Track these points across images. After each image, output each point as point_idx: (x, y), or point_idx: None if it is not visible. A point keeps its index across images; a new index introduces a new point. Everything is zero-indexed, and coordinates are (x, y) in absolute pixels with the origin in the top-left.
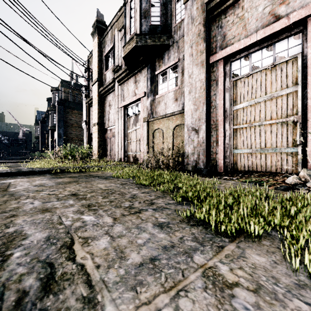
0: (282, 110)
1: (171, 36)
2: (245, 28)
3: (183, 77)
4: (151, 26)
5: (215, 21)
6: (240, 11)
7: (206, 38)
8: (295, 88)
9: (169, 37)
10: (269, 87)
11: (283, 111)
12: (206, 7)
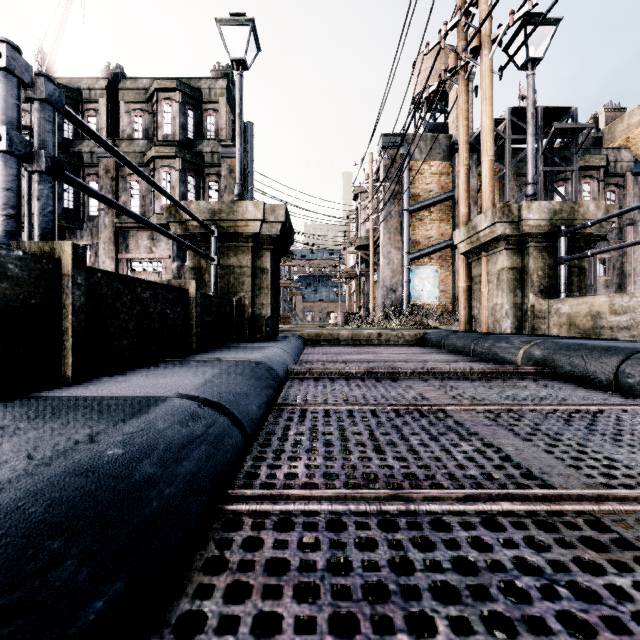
0: None
1: (85, 222)
2: (139, 248)
3: (97, 258)
4: (64, 208)
5: (122, 234)
6: (137, 237)
7: (115, 244)
8: None
9: (83, 223)
10: None
11: None
12: (115, 224)
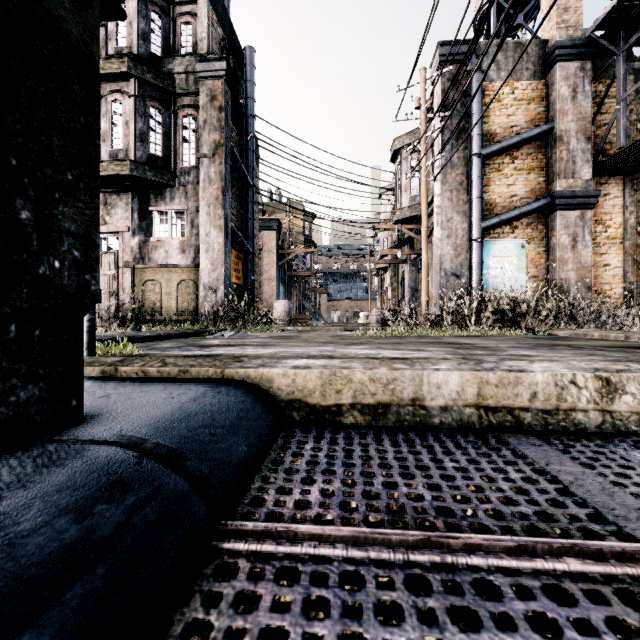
0: (110, 284)
1: None
2: None
3: None
4: None
5: None
6: None
7: None
8: (115, 272)
9: None
10: (104, 266)
11: (111, 285)
12: None
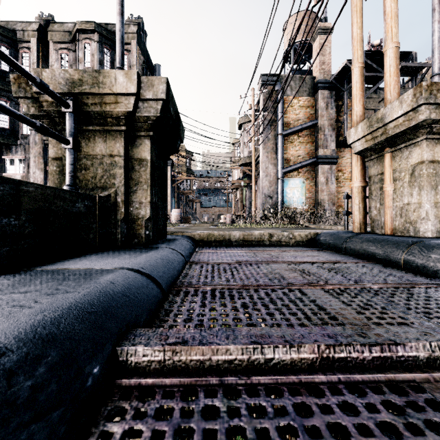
0: None
1: (19, 139)
2: None
3: (29, 169)
4: (0, 127)
5: None
6: None
7: (44, 157)
8: None
9: (17, 140)
10: None
11: None
12: (44, 142)
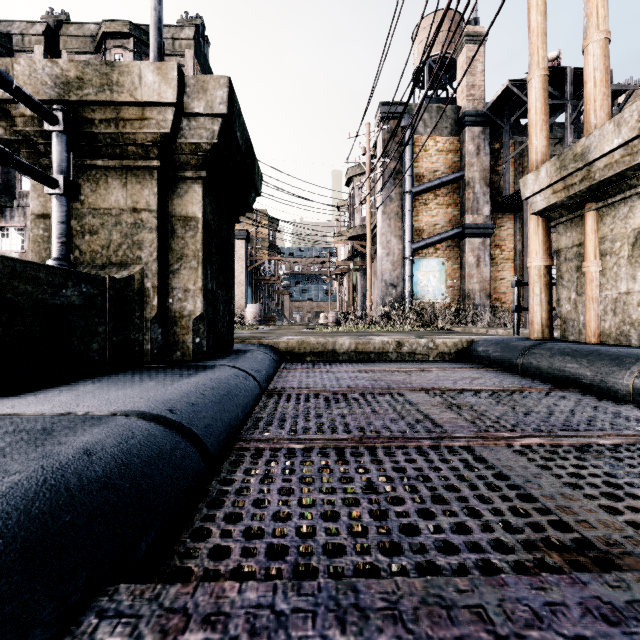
0: None
1: (16, 198)
2: None
3: None
4: None
5: None
6: None
7: None
8: None
9: (13, 200)
10: None
11: None
12: None
